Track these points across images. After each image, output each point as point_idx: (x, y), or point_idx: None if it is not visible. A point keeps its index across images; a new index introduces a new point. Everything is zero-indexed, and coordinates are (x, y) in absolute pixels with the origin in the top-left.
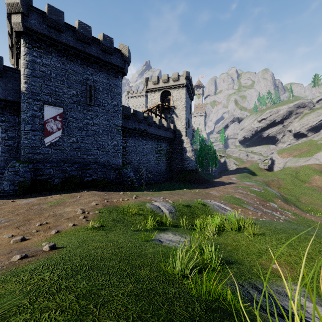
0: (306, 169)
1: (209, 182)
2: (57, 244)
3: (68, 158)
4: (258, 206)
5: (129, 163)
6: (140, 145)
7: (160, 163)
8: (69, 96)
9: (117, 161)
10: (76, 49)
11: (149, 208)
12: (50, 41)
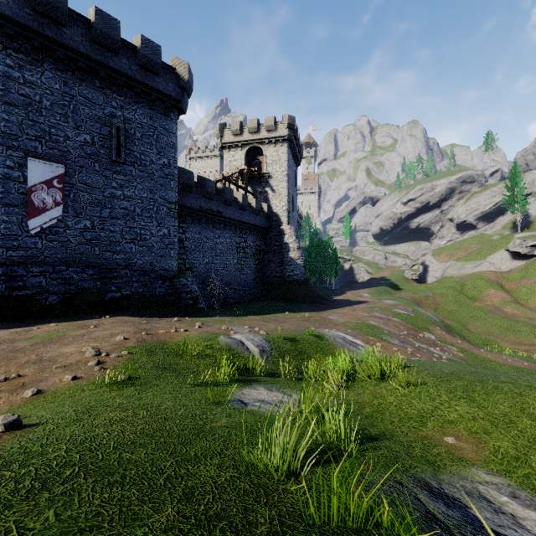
0: (476, 280)
1: (326, 301)
2: (28, 418)
3: (76, 257)
4: (407, 338)
5: (191, 269)
6: (209, 237)
7: (244, 270)
8: (78, 144)
9: (169, 264)
10: (90, 59)
11: (224, 343)
12: (40, 39)
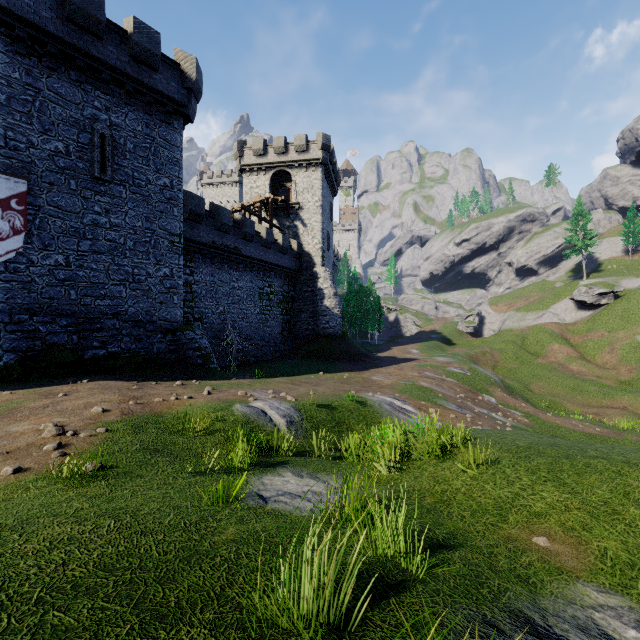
0: (539, 333)
1: (368, 358)
2: None
3: (43, 303)
4: (465, 402)
5: (200, 320)
6: (225, 280)
7: (269, 321)
8: (46, 154)
9: (172, 312)
10: (64, 43)
11: (241, 414)
12: None
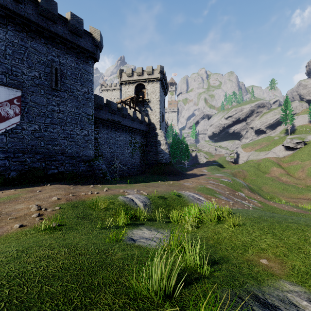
0: (266, 162)
1: (182, 174)
2: None
3: (29, 148)
4: (229, 196)
5: (102, 155)
6: (113, 136)
7: (134, 156)
8: (30, 77)
9: (88, 152)
10: (38, 25)
11: (122, 201)
12: (5, 11)
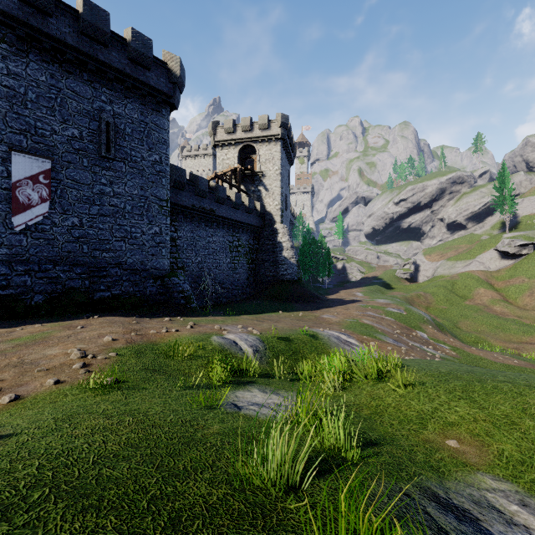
0: (466, 279)
1: (319, 300)
2: (1, 428)
3: (63, 255)
4: (400, 337)
5: (183, 268)
6: (202, 236)
7: (237, 269)
8: (65, 139)
9: (161, 262)
10: (78, 51)
11: (217, 344)
12: (25, 29)
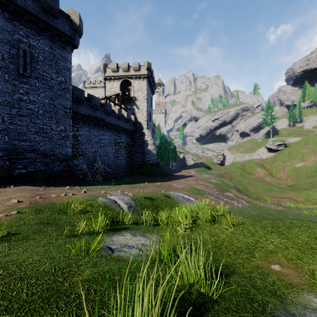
0: (251, 163)
1: (170, 175)
2: None
3: None
4: (218, 196)
5: (82, 155)
6: (96, 135)
7: (119, 157)
8: None
9: (65, 150)
10: None
11: (102, 202)
12: None
